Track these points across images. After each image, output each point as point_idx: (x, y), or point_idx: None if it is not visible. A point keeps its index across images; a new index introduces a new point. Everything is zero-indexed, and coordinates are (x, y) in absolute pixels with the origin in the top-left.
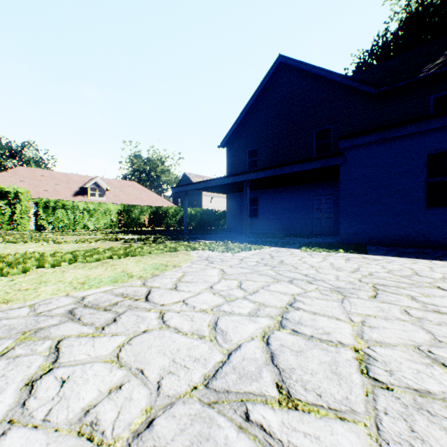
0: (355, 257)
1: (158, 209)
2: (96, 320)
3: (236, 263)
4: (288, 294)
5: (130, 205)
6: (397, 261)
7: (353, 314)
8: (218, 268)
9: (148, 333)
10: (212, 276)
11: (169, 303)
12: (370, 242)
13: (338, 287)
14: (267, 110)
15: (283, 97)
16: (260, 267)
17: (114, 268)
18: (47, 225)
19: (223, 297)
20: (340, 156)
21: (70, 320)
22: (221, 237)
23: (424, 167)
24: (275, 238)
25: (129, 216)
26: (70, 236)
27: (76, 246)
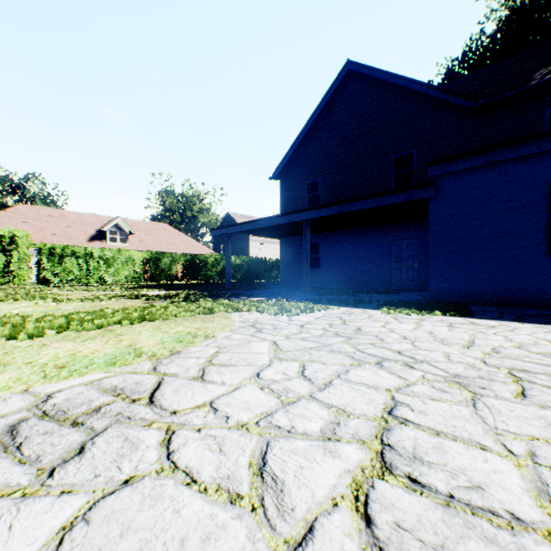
0: (460, 322)
1: (194, 258)
2: (47, 449)
3: (294, 332)
4: (381, 389)
5: (159, 253)
6: (521, 329)
7: (506, 435)
8: (269, 340)
9: (132, 487)
10: (260, 353)
11: (186, 408)
12: (471, 299)
13: (456, 375)
14: (332, 131)
15: (352, 114)
16: (329, 338)
17: (119, 340)
18: (52, 278)
19: (276, 396)
20: (430, 187)
21: (1, 449)
22: (273, 293)
23: (546, 201)
24: (343, 294)
25: (157, 267)
26: (80, 292)
27: (80, 306)
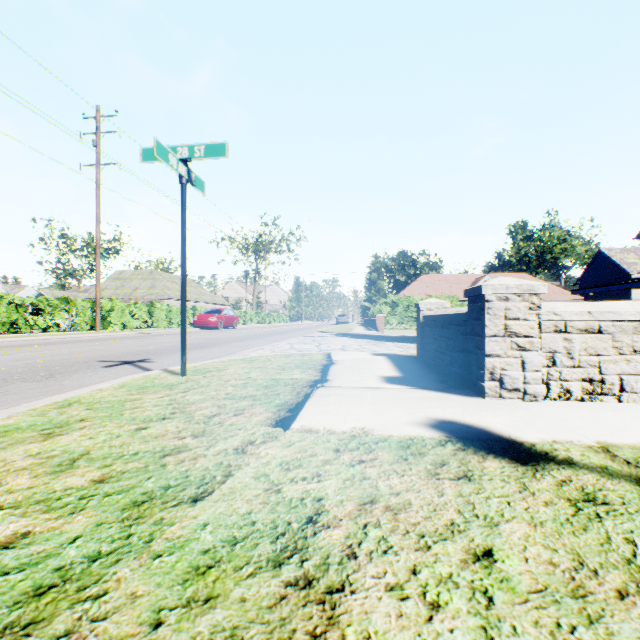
0: None
1: None
2: None
3: None
4: None
5: None
6: None
7: None
8: None
9: None
10: None
11: None
12: None
13: None
14: None
15: None
16: None
17: None
18: None
19: None
20: None
21: None
22: None
23: None
24: None
25: None
26: None
27: None
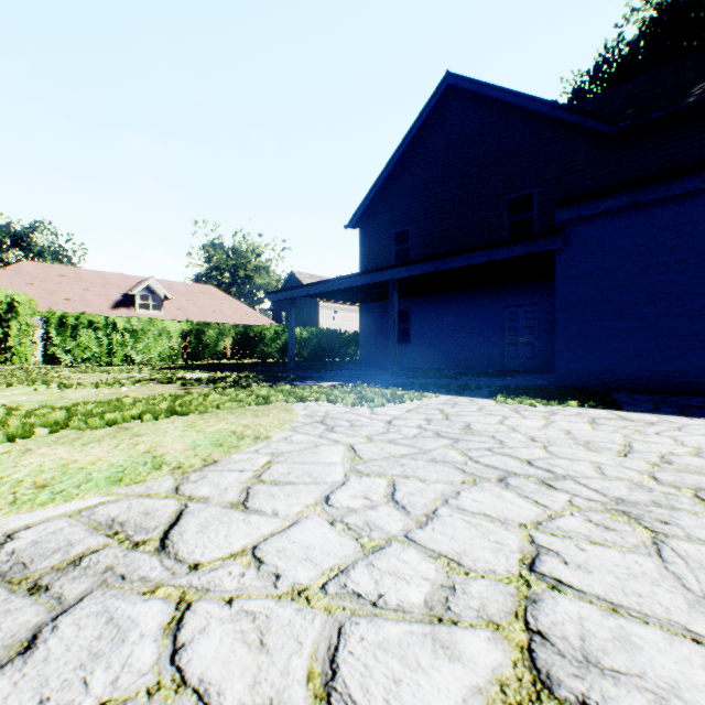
0: (605, 416)
1: (247, 330)
2: None
3: (379, 431)
4: (512, 524)
5: (202, 323)
6: (692, 426)
7: None
8: (345, 443)
9: None
10: (331, 464)
11: (214, 559)
12: (612, 385)
13: (619, 499)
14: (427, 166)
15: (452, 143)
16: (427, 440)
17: (135, 443)
18: (62, 356)
19: (353, 537)
20: (558, 236)
21: None
22: (349, 375)
23: None
24: (442, 378)
25: (200, 341)
26: (97, 374)
27: (93, 394)
